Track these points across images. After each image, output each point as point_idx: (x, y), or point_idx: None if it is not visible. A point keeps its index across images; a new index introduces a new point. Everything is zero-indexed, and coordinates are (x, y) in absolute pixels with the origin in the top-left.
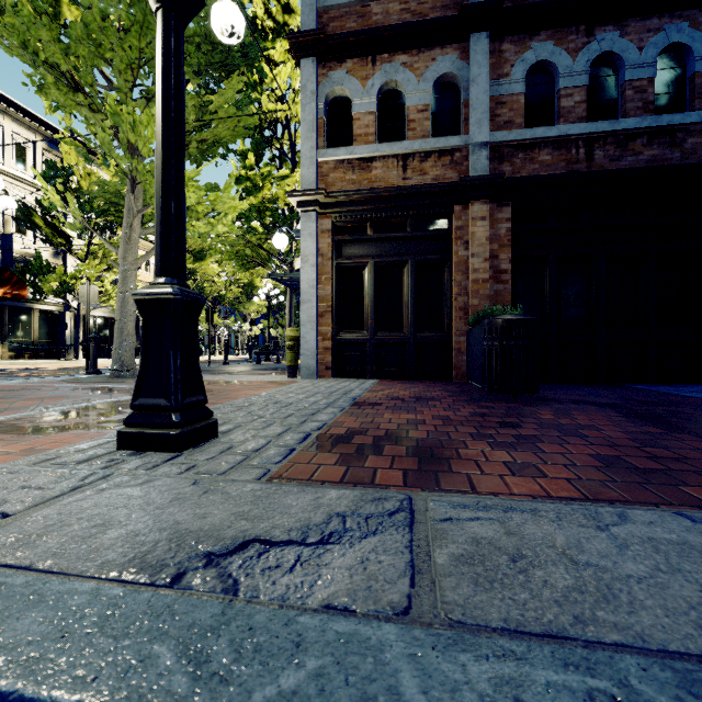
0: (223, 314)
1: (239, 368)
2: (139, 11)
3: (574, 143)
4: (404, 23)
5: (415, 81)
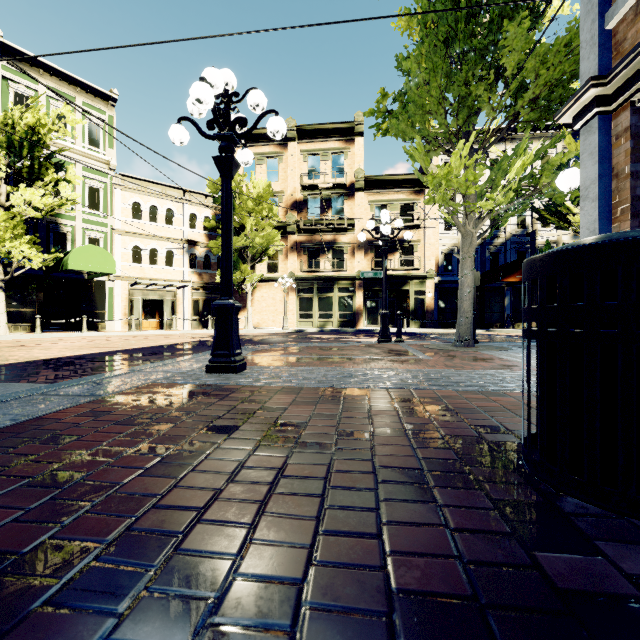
0: None
1: None
2: (429, 62)
3: None
4: None
5: None
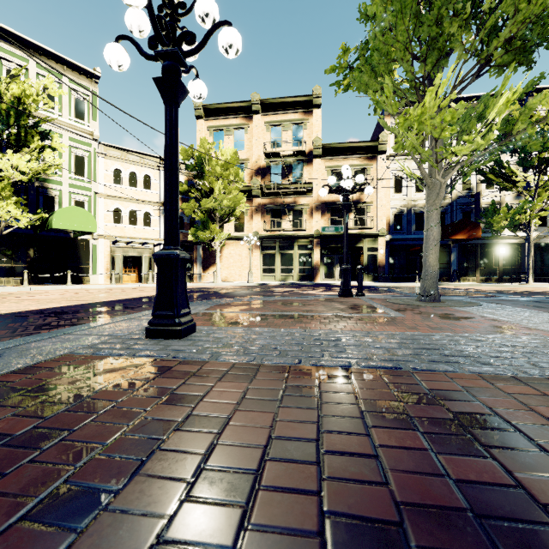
0: None
1: None
2: (396, 3)
3: None
4: None
5: None
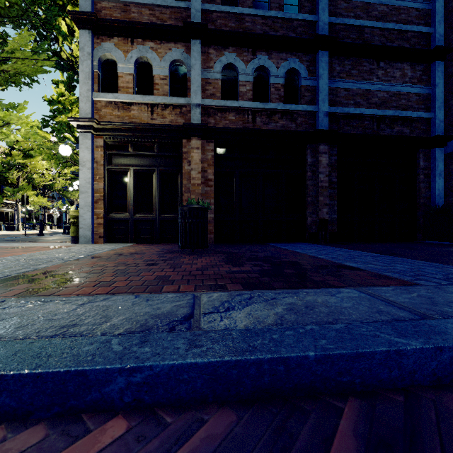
0: (56, 198)
1: (48, 238)
2: None
3: (246, 112)
4: (150, 23)
5: (158, 60)
